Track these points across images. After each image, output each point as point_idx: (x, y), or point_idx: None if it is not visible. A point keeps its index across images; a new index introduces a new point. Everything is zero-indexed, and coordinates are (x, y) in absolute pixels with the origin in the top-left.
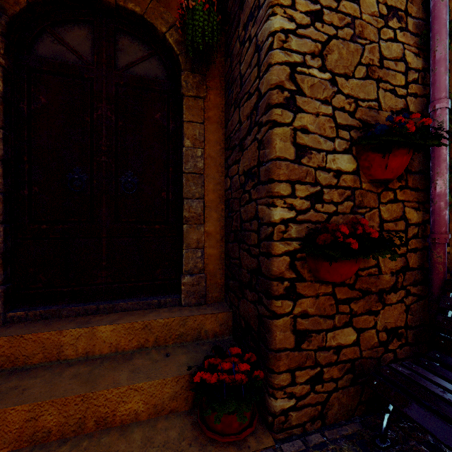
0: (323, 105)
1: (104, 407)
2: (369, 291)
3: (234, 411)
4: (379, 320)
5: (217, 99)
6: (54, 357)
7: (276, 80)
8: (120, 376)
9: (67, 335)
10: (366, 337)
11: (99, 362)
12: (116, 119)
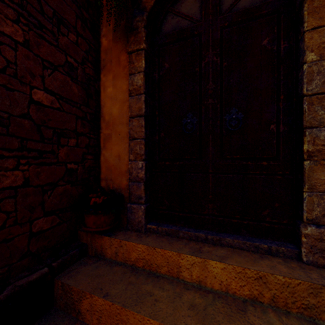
0: None
1: None
2: None
3: None
4: None
5: None
6: (175, 273)
7: None
8: None
9: (184, 258)
10: None
11: (211, 298)
12: (221, 61)
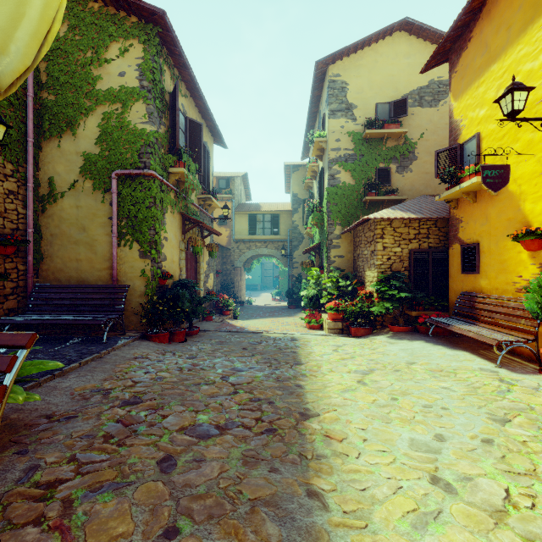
0: None
1: None
2: (0, 295)
3: None
4: (5, 306)
5: None
6: None
7: None
8: None
9: None
10: None
11: None
12: None
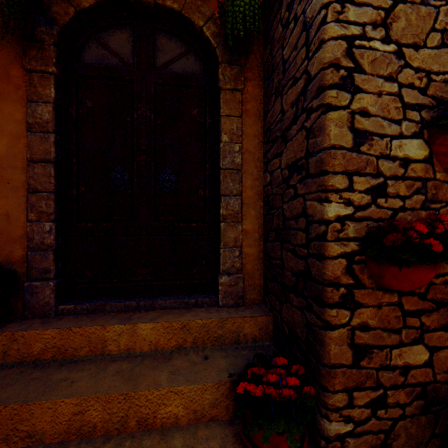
0: (387, 82)
1: (145, 408)
2: (445, 302)
3: (283, 431)
4: None
5: (255, 90)
6: (99, 351)
7: (330, 57)
8: (160, 377)
9: (110, 330)
10: (441, 357)
11: (139, 360)
12: (155, 117)
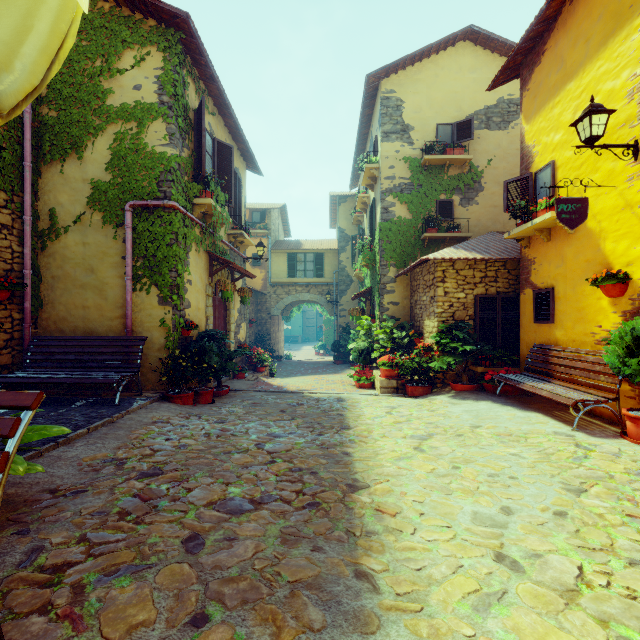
0: None
1: None
2: None
3: None
4: None
5: None
6: None
7: None
8: None
9: None
10: None
11: None
12: None
